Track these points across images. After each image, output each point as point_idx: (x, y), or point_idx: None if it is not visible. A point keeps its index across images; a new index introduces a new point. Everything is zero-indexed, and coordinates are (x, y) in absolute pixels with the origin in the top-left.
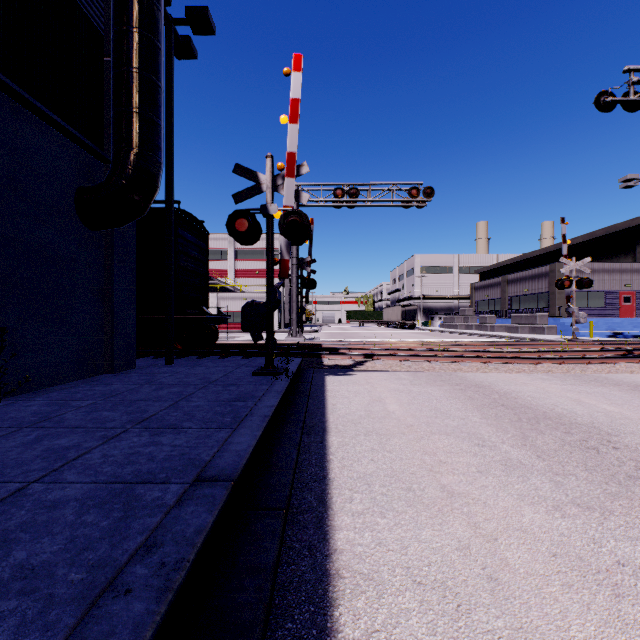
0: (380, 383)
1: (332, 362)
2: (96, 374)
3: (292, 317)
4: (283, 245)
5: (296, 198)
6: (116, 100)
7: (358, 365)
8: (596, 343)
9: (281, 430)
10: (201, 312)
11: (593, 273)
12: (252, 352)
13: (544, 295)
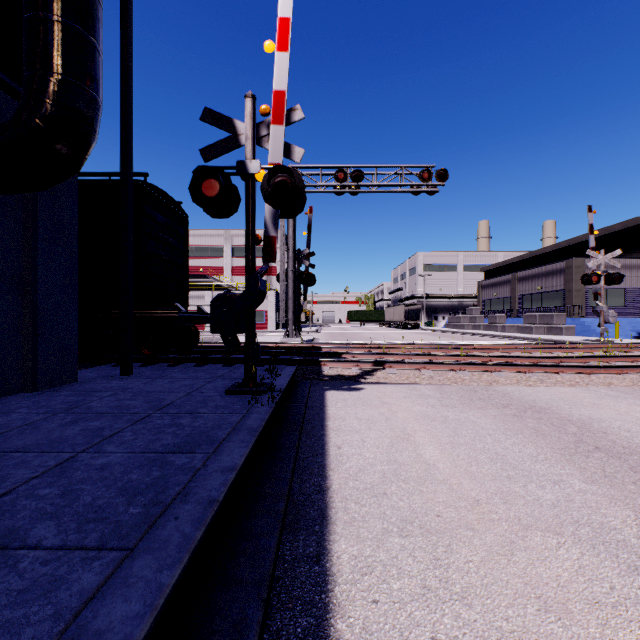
0: (399, 404)
1: (334, 371)
2: (9, 393)
3: (288, 316)
4: (268, 217)
5: (286, 154)
6: (26, 3)
7: (366, 375)
8: (638, 346)
9: (242, 525)
10: (173, 309)
11: (613, 269)
12: (235, 358)
13: (559, 293)
